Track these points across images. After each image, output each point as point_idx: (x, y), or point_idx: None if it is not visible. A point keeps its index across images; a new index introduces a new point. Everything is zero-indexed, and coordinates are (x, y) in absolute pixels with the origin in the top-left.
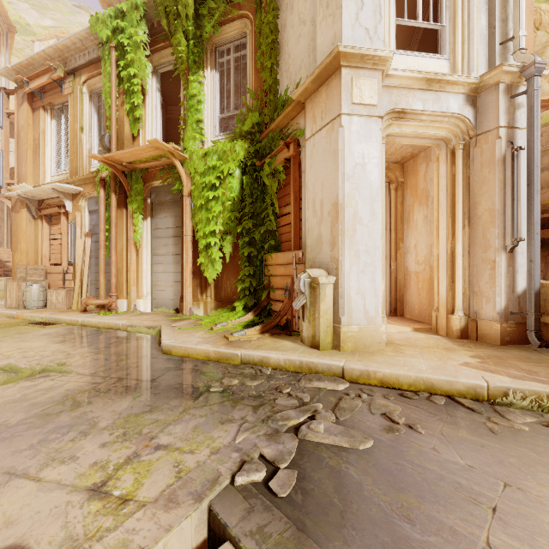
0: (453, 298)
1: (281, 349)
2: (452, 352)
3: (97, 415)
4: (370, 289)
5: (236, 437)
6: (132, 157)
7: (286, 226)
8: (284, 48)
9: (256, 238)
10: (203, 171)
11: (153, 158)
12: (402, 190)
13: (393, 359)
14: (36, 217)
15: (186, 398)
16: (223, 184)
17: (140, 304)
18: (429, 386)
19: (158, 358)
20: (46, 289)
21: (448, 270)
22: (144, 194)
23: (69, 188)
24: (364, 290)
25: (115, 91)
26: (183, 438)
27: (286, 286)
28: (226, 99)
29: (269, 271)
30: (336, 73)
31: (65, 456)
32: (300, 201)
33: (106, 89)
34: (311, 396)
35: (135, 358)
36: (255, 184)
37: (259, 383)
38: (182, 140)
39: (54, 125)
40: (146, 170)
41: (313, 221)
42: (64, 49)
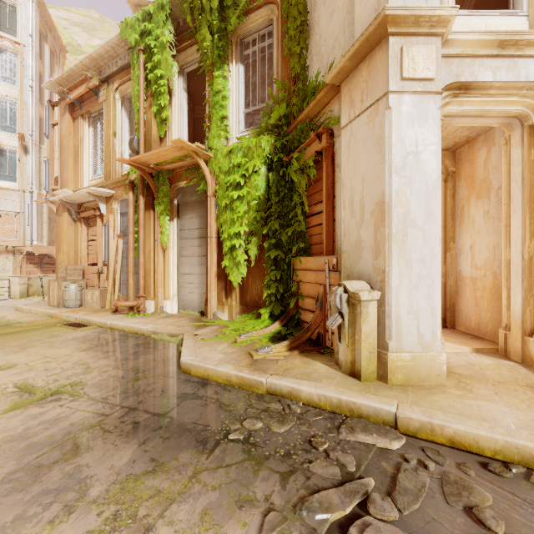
0: (531, 316)
1: (314, 376)
2: None
3: (92, 473)
4: (425, 307)
5: None
6: (158, 158)
7: (317, 226)
8: (314, 29)
9: (283, 239)
10: (228, 170)
11: (178, 158)
12: (453, 181)
13: (461, 404)
14: (76, 220)
15: (199, 450)
16: (248, 182)
17: (166, 306)
18: (527, 458)
19: (175, 379)
20: (84, 288)
21: (524, 280)
22: (171, 195)
23: (103, 191)
24: (418, 308)
25: (143, 94)
26: None
27: (317, 295)
28: (253, 94)
29: (298, 276)
30: (381, 43)
31: None
32: (333, 198)
33: (135, 93)
34: (357, 461)
35: (153, 376)
36: (282, 181)
37: (288, 428)
38: (207, 138)
39: (91, 132)
40: (172, 171)
41: (350, 223)
42: (99, 58)
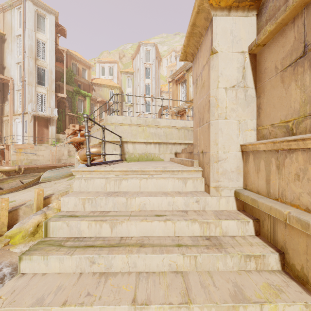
0: None
1: None
2: None
3: None
4: None
5: None
6: None
7: None
8: None
9: None
10: None
11: None
12: None
13: None
14: (177, 116)
15: None
16: None
17: None
18: None
19: None
20: None
21: None
22: None
23: (187, 104)
24: None
25: None
26: None
27: None
28: None
29: None
30: None
31: None
32: None
33: None
34: None
35: None
36: None
37: None
38: None
39: (181, 88)
40: None
41: None
42: (186, 64)
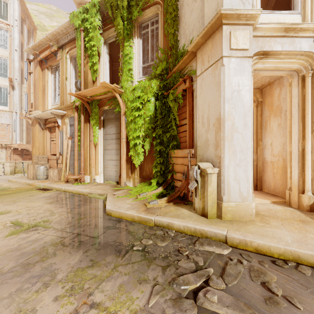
0: (303, 182)
1: (181, 216)
2: (307, 224)
3: (57, 267)
4: (243, 177)
5: (149, 301)
6: (92, 93)
7: (184, 132)
8: (182, 19)
9: (164, 140)
10: (132, 100)
11: (103, 93)
12: (261, 106)
13: (262, 230)
14: (43, 128)
15: (117, 255)
16: (144, 107)
17: (97, 178)
18: (296, 257)
19: (103, 218)
20: (48, 168)
21: (299, 162)
22: (99, 114)
23: (59, 112)
24: (239, 178)
25: (83, 55)
26: (111, 297)
27: (183, 171)
28: (147, 56)
29: (172, 161)
30: (219, 29)
31: (28, 308)
32: (193, 116)
33: (78, 55)
34: (204, 260)
35: (90, 217)
36: (163, 106)
37: (166, 243)
38: (120, 81)
39: (52, 77)
40: (100, 100)
41: (202, 130)
42: (57, 34)
